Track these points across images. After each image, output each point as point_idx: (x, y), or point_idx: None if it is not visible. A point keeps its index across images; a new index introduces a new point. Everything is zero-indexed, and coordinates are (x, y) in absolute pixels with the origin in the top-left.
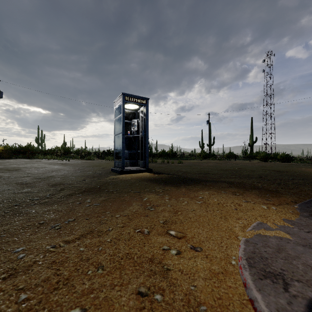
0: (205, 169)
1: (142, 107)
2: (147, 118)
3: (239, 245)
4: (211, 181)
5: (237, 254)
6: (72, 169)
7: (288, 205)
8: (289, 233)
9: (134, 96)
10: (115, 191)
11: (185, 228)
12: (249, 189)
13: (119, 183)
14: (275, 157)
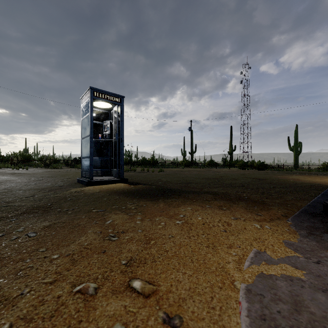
0: (188, 178)
1: (116, 105)
2: (122, 119)
3: (238, 302)
4: (194, 192)
5: (238, 324)
6: (26, 180)
7: (280, 220)
8: (298, 268)
9: (105, 92)
10: (71, 210)
11: (159, 273)
12: (235, 201)
13: (81, 197)
14: (252, 165)
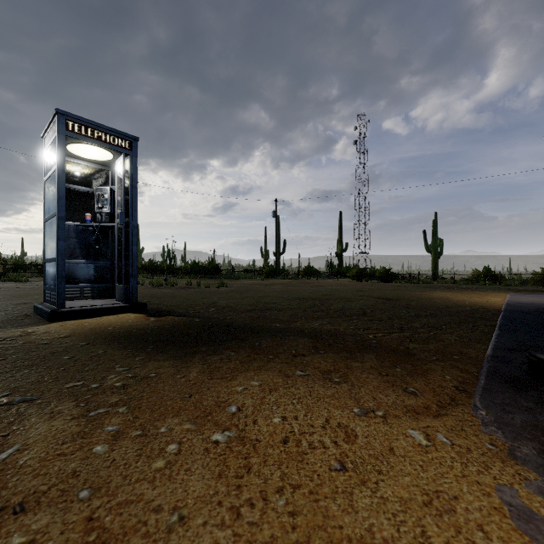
0: (268, 299)
1: (121, 155)
2: (133, 184)
3: None
4: (274, 331)
5: None
6: None
7: (462, 409)
8: None
9: (95, 126)
10: None
11: None
12: (356, 354)
13: (4, 357)
14: (372, 274)
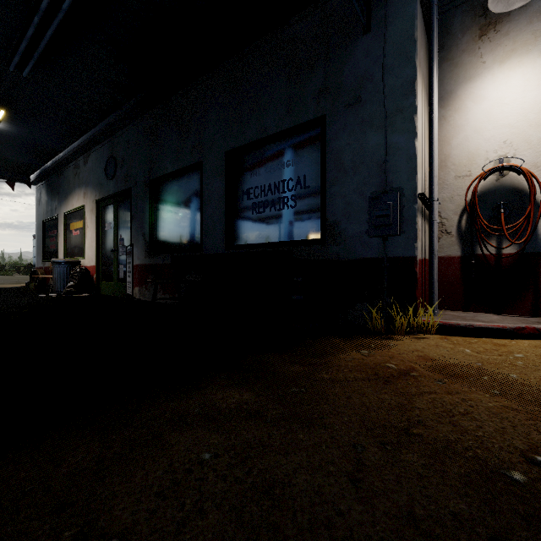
0: None
1: None
2: None
3: None
4: None
5: None
6: None
7: None
8: None
9: None
10: None
11: None
12: None
13: None
14: None
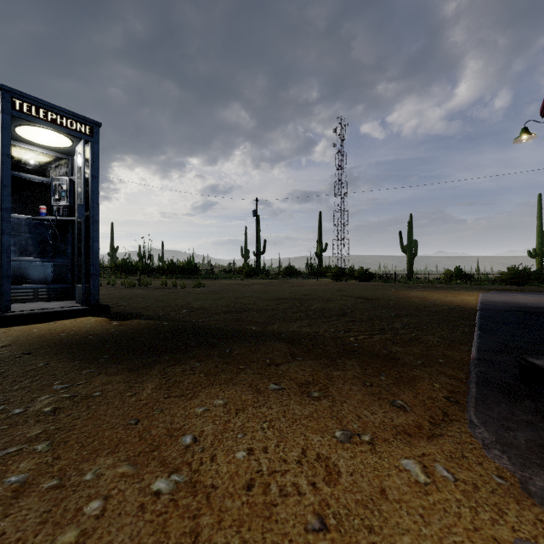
0: (245, 300)
1: (80, 142)
2: (95, 174)
3: None
4: (248, 335)
5: None
6: None
7: (457, 426)
8: None
9: (48, 106)
10: None
11: None
12: (337, 360)
13: None
14: (350, 273)
